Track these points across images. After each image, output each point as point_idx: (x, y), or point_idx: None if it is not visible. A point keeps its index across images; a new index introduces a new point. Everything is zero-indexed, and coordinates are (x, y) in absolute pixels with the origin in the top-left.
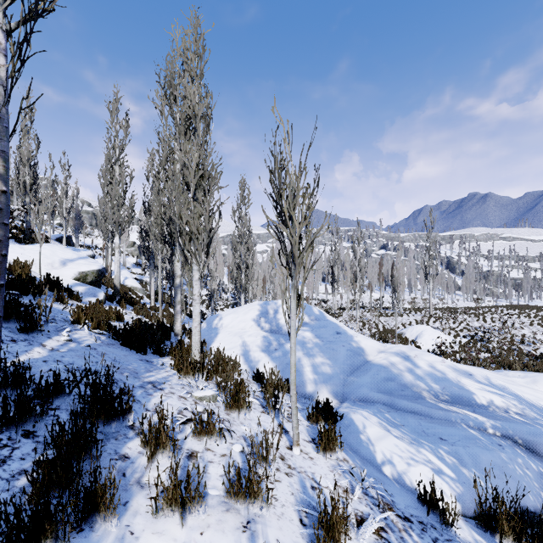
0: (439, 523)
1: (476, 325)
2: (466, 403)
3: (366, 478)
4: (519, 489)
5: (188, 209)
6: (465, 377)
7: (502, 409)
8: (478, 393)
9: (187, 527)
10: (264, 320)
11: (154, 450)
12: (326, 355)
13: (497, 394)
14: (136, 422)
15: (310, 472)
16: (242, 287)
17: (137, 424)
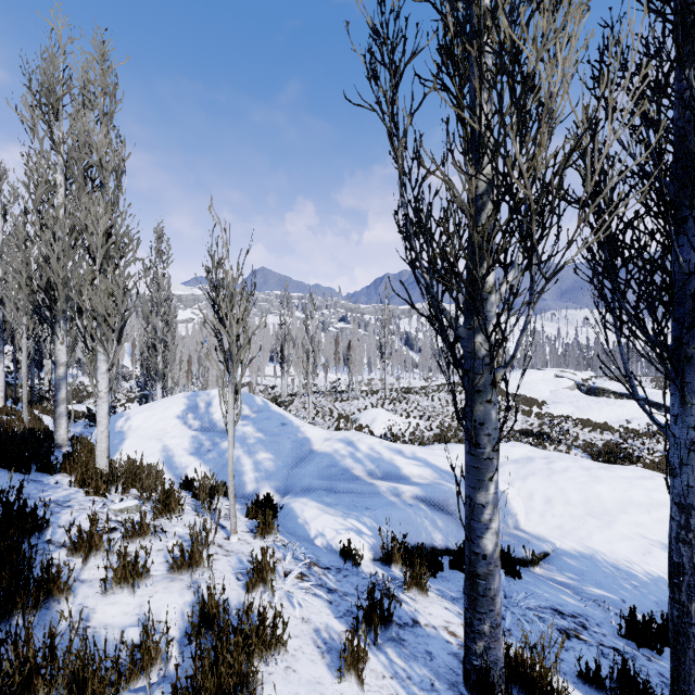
0: (352, 567)
1: (425, 404)
2: (394, 477)
3: (298, 550)
4: (416, 533)
5: (93, 285)
6: (396, 455)
7: (419, 477)
8: (404, 466)
9: (138, 596)
10: (192, 416)
11: (88, 552)
12: (269, 449)
13: (418, 465)
14: (52, 538)
15: (248, 552)
16: (158, 373)
17: (54, 539)
